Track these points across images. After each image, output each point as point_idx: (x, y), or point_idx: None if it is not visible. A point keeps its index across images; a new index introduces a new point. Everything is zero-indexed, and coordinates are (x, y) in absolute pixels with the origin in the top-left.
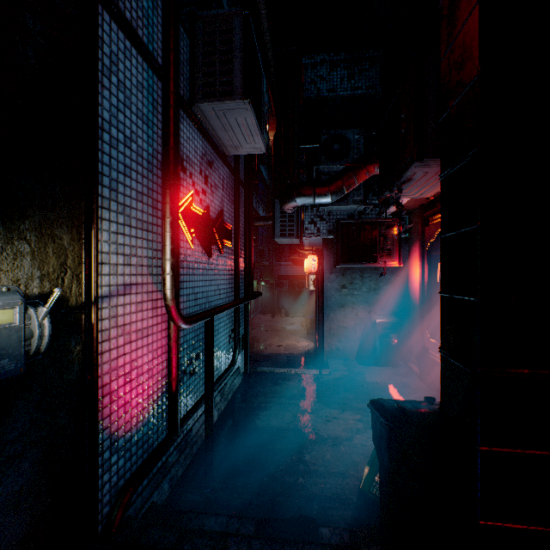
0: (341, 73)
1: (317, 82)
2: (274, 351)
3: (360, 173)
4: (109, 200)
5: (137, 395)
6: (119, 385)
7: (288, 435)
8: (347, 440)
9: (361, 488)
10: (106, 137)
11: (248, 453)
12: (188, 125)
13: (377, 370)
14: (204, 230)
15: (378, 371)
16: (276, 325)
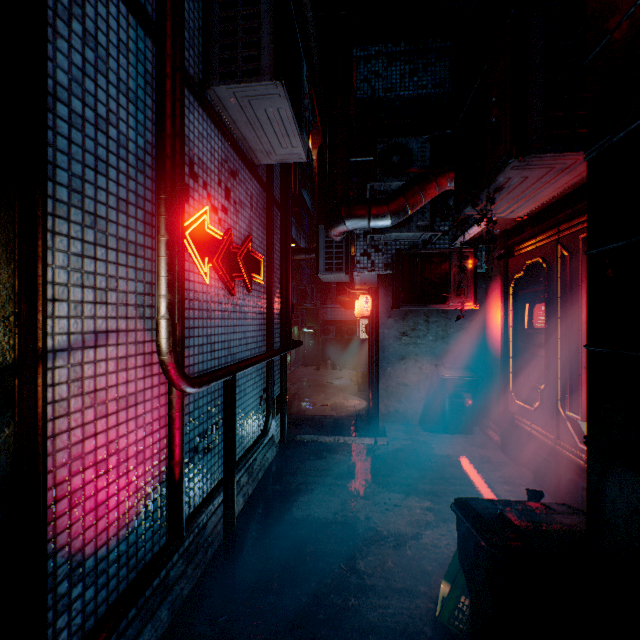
0: (401, 68)
1: (371, 80)
2: (318, 412)
3: (428, 187)
4: (68, 206)
5: (117, 491)
6: (85, 480)
7: (335, 531)
8: (414, 538)
9: (438, 618)
10: (61, 111)
11: (282, 558)
12: (201, 118)
13: (447, 439)
14: (225, 260)
15: (448, 440)
16: (321, 379)
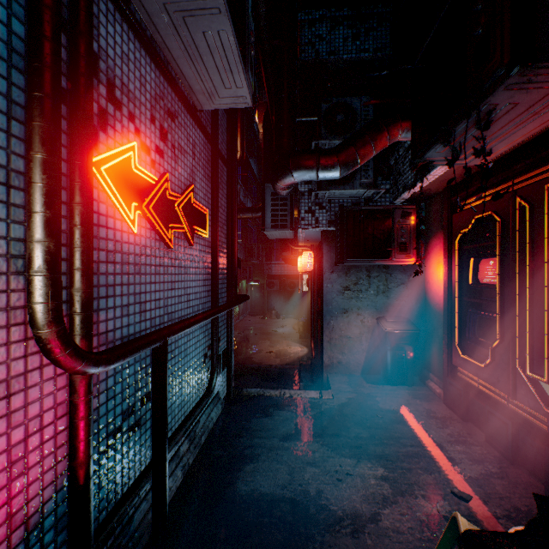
0: (344, 32)
1: (315, 43)
2: (264, 359)
3: (379, 137)
4: None
5: None
6: None
7: (284, 512)
8: (373, 521)
9: None
10: None
11: None
12: (126, 36)
13: (390, 391)
14: (159, 207)
15: (392, 393)
16: (266, 327)
